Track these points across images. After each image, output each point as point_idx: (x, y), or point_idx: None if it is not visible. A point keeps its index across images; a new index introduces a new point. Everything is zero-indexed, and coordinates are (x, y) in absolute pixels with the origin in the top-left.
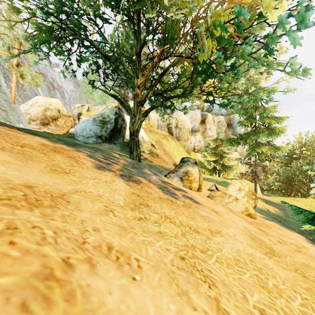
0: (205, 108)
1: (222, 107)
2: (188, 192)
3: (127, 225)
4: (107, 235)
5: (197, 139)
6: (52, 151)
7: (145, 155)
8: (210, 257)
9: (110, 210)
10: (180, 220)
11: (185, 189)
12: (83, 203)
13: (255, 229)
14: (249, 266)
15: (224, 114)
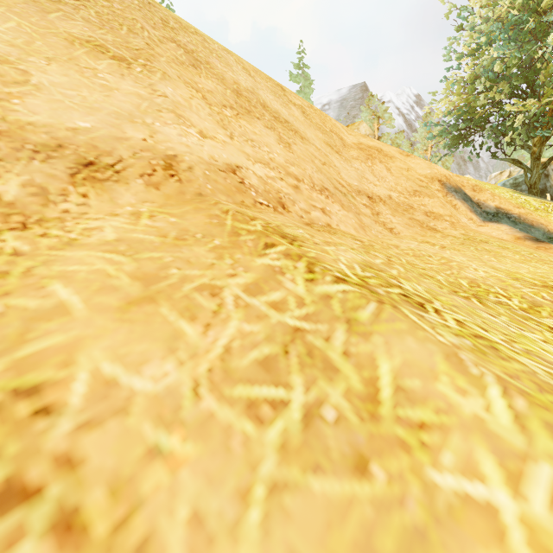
0: None
1: None
2: None
3: None
4: None
5: None
6: None
7: None
8: None
9: None
10: None
11: None
12: None
13: None
14: None
15: None
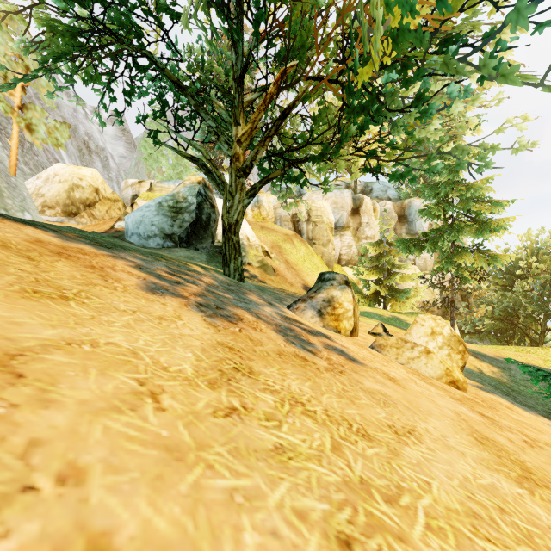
0: (360, 187)
1: (394, 179)
2: (334, 339)
3: (189, 437)
4: (108, 492)
5: (345, 241)
6: (52, 254)
7: (252, 271)
8: (410, 515)
9: (150, 392)
10: (325, 407)
11: (327, 333)
12: (72, 376)
13: (474, 416)
14: (503, 531)
15: (393, 198)
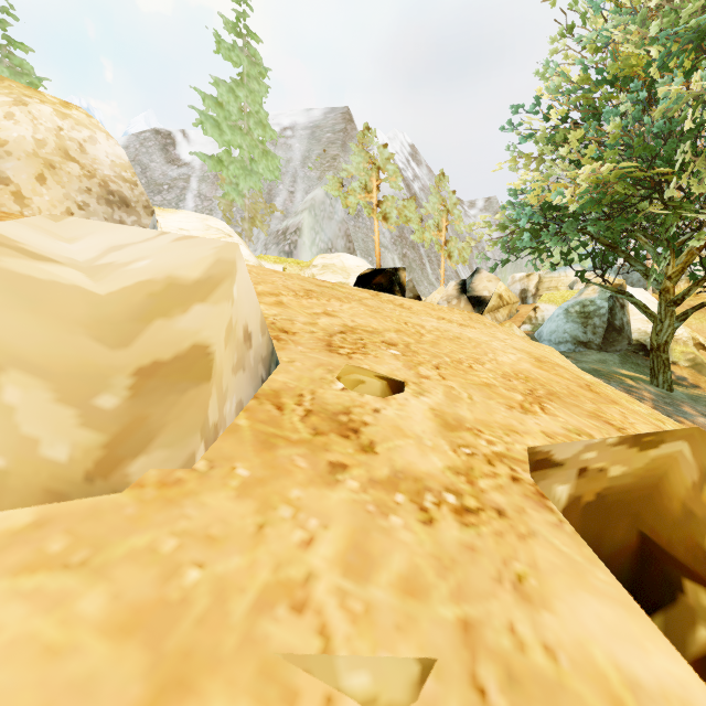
0: None
1: None
2: None
3: None
4: None
5: None
6: None
7: (678, 371)
8: None
9: None
10: None
11: None
12: None
13: None
14: None
15: None
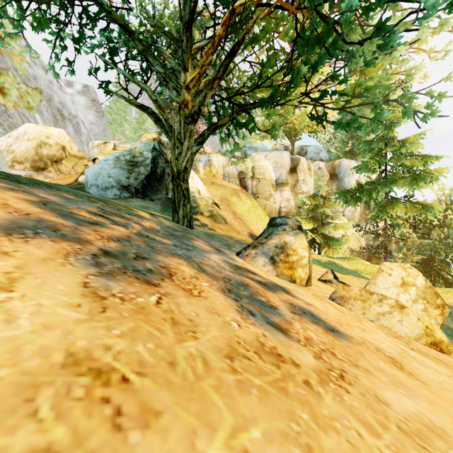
0: (296, 150)
1: (341, 127)
2: (293, 293)
3: None
4: None
5: (284, 196)
6: None
7: (203, 220)
8: None
9: None
10: None
11: (284, 284)
12: None
13: None
14: None
15: (325, 159)
